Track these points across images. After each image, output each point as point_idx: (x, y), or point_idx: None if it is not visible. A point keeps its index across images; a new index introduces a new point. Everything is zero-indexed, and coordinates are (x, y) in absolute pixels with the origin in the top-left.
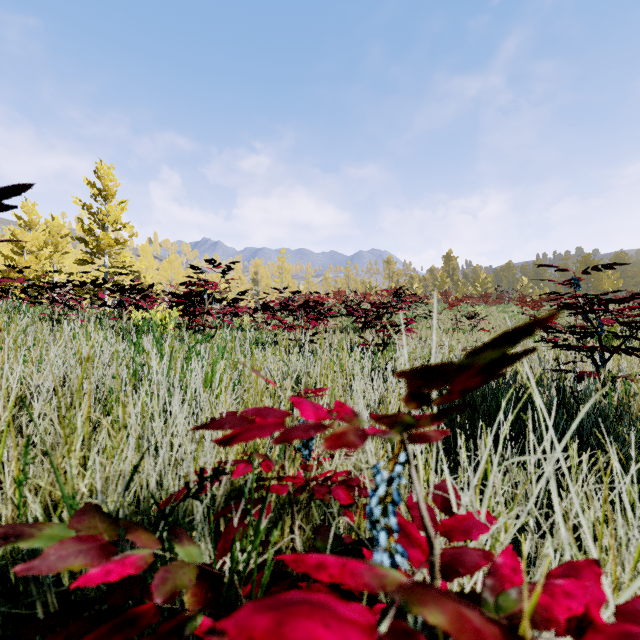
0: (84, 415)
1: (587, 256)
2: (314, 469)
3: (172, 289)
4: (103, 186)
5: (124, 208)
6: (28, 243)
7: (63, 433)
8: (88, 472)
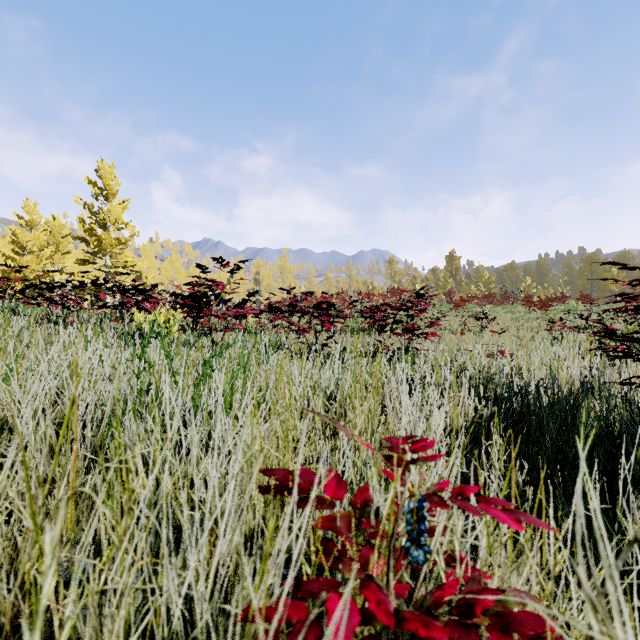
0: (57, 527)
1: (592, 256)
2: (422, 573)
3: (174, 289)
4: (104, 185)
5: (125, 207)
6: (29, 243)
7: (32, 522)
8: (65, 629)
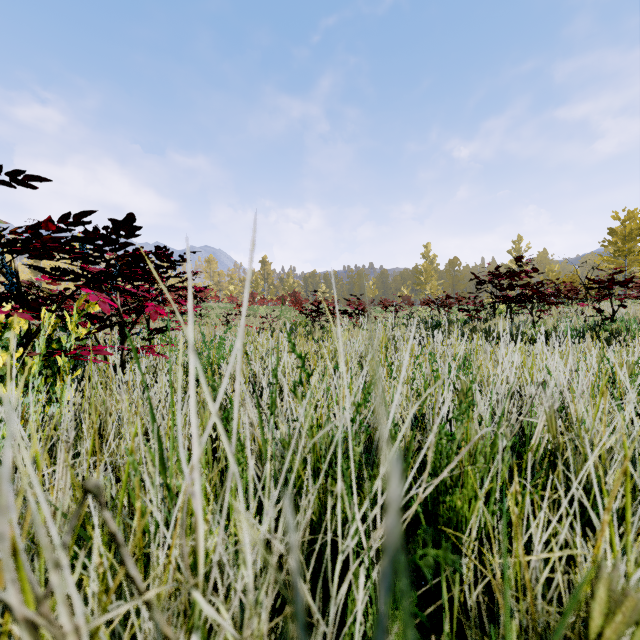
0: None
1: (361, 270)
2: None
3: None
4: None
5: None
6: None
7: None
8: None
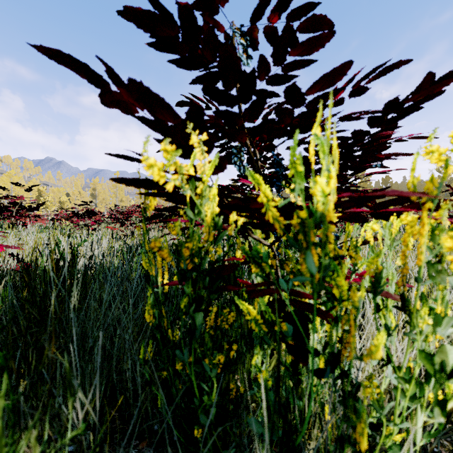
0: None
1: None
2: None
3: None
4: None
5: None
6: None
7: None
8: None
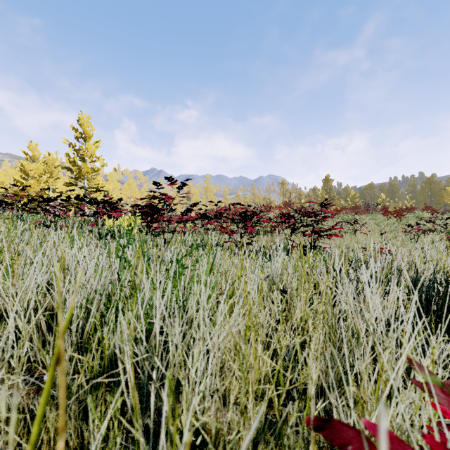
0: None
1: (431, 178)
2: None
3: (130, 203)
4: (83, 130)
5: (98, 146)
6: (32, 171)
7: None
8: None
